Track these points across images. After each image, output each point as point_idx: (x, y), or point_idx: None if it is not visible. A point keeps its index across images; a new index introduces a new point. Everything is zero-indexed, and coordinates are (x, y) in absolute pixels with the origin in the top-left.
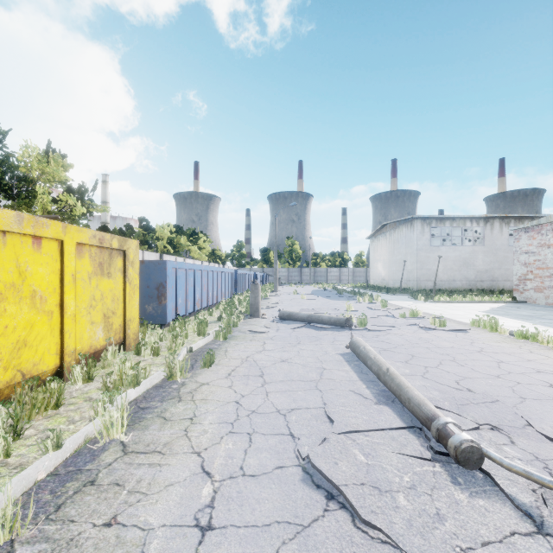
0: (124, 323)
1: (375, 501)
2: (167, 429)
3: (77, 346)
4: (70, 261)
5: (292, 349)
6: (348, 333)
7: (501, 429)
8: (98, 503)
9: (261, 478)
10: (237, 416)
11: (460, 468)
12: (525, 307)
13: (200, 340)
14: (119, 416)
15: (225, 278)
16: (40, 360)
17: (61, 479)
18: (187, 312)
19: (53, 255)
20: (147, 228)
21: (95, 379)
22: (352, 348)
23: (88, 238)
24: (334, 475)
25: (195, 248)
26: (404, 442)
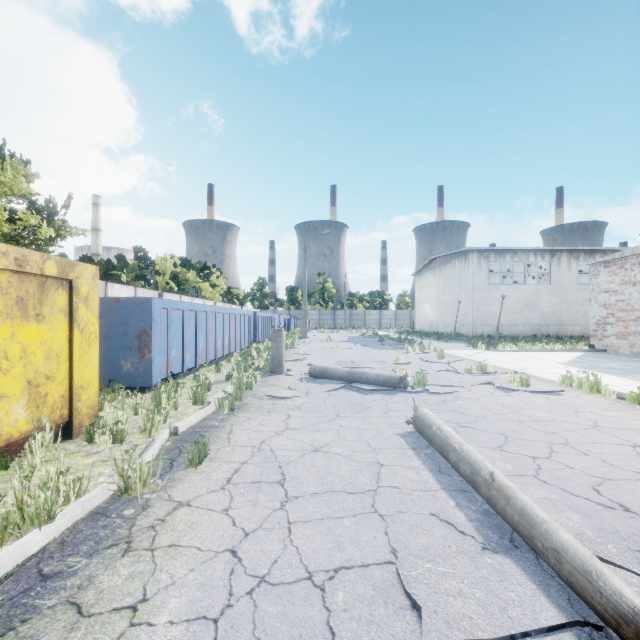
0: (71, 392)
1: None
2: None
3: None
4: None
5: (329, 427)
6: (404, 397)
7: None
8: None
9: None
10: (228, 594)
11: None
12: (609, 357)
13: (193, 415)
14: None
15: (241, 322)
16: None
17: None
18: (185, 368)
19: None
20: (144, 260)
21: None
22: (419, 427)
23: None
24: None
25: (207, 285)
26: None
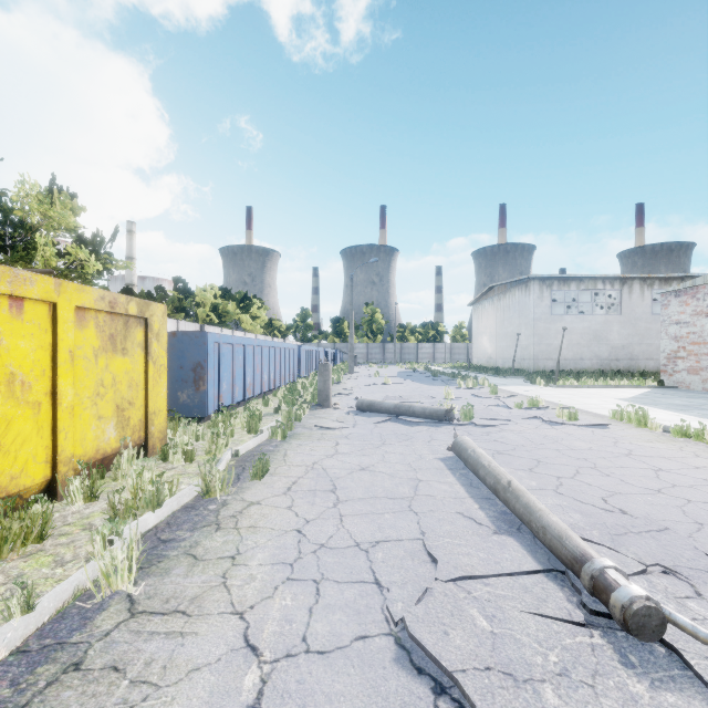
0: (146, 417)
1: (509, 699)
2: (196, 575)
3: (77, 450)
4: (66, 332)
5: (375, 452)
6: (449, 429)
7: (678, 572)
8: (81, 703)
9: (333, 656)
10: (298, 552)
11: (629, 639)
12: (677, 393)
13: (251, 440)
14: (125, 558)
15: (286, 356)
16: (21, 472)
17: (31, 661)
18: (235, 401)
19: (41, 323)
20: (184, 291)
21: (102, 497)
22: (457, 451)
23: (93, 300)
24: (445, 654)
25: (247, 317)
26: (543, 595)
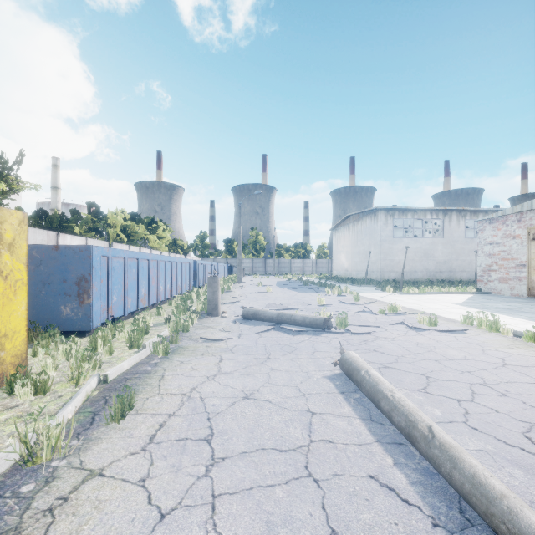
0: None
1: None
2: None
3: None
4: None
5: (259, 370)
6: (328, 337)
7: None
8: None
9: None
10: None
11: None
12: (494, 298)
13: (126, 360)
14: None
15: (182, 269)
16: None
17: None
18: (127, 312)
19: None
20: (97, 214)
21: None
22: (346, 370)
23: None
24: None
25: (154, 237)
26: None
